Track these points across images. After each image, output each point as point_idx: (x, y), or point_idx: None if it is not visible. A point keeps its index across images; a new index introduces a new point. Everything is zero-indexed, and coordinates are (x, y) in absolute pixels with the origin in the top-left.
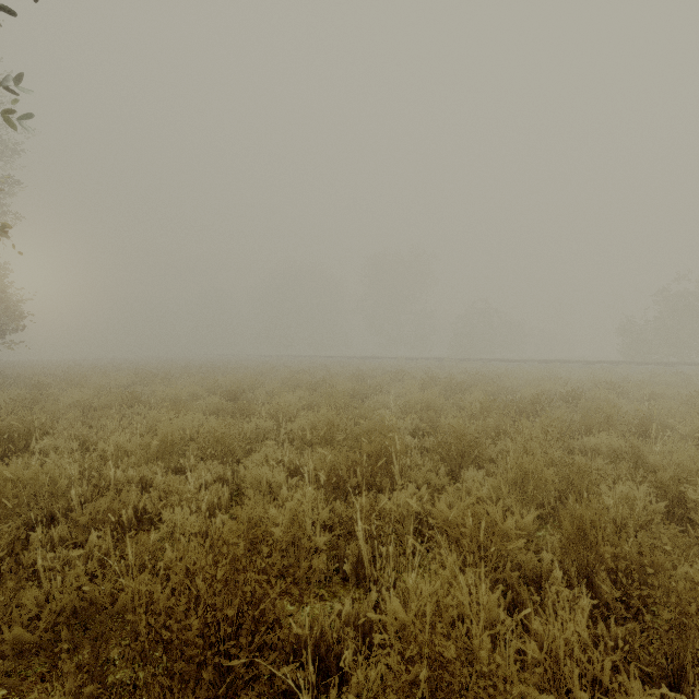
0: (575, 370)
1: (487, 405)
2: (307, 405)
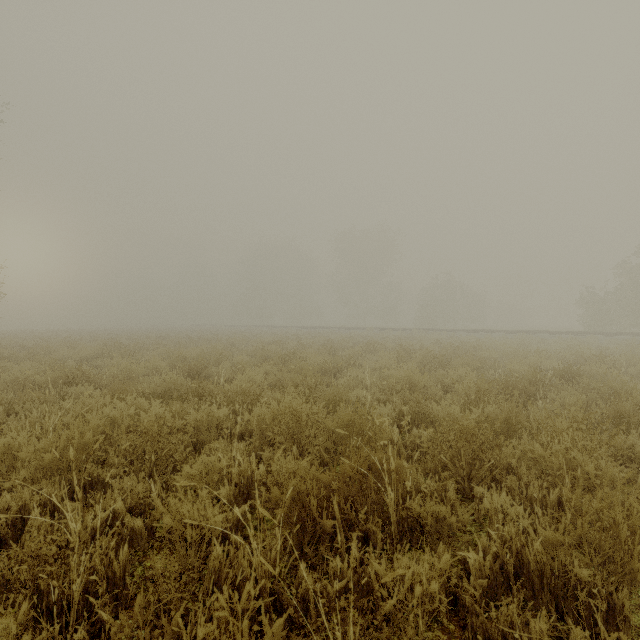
0: (544, 341)
1: (485, 387)
2: (273, 383)
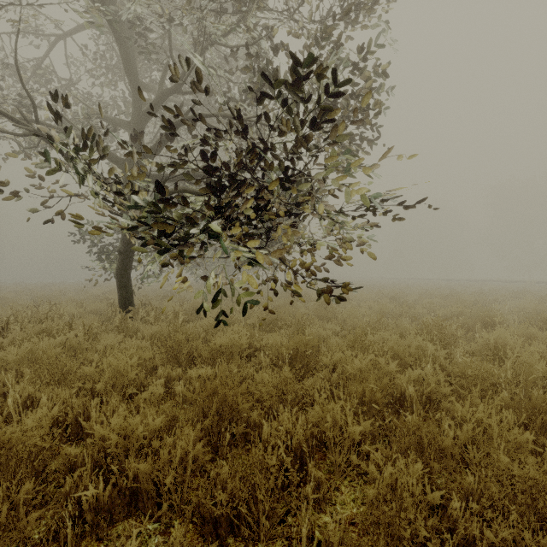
0: None
1: None
2: (442, 306)
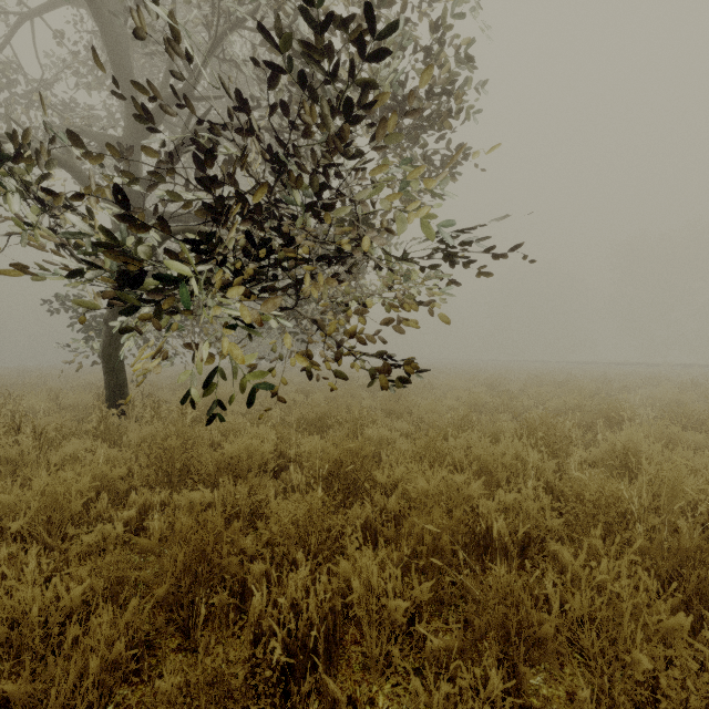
0: None
1: None
2: (555, 396)
